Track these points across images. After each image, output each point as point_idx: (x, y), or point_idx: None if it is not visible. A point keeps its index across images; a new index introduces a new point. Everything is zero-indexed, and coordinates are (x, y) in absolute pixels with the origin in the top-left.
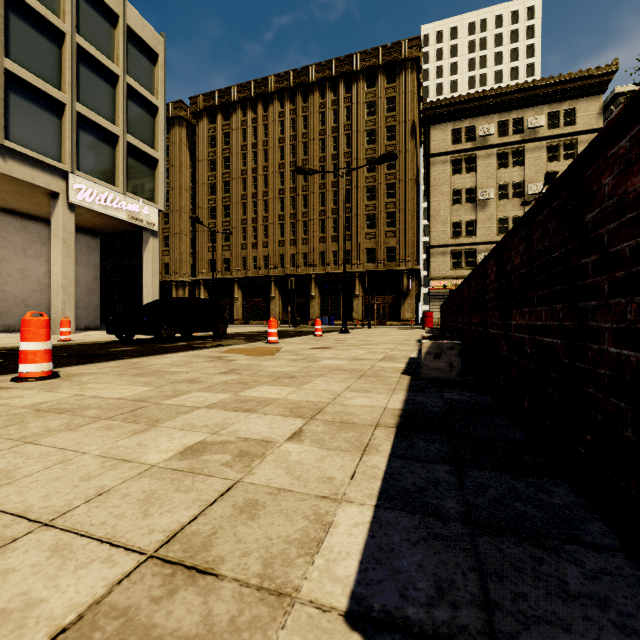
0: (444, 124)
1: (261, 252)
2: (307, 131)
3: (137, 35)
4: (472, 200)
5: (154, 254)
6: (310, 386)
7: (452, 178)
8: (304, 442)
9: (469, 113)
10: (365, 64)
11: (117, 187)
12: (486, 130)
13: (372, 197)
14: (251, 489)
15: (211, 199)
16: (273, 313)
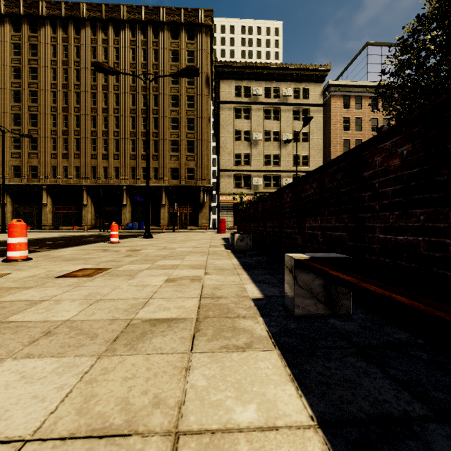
0: (230, 80)
1: (72, 163)
2: (119, 61)
3: None
4: (248, 139)
5: None
6: None
7: (235, 121)
8: None
9: (246, 76)
10: (170, 18)
11: None
12: (257, 91)
13: (176, 127)
14: None
15: (15, 106)
16: (85, 219)
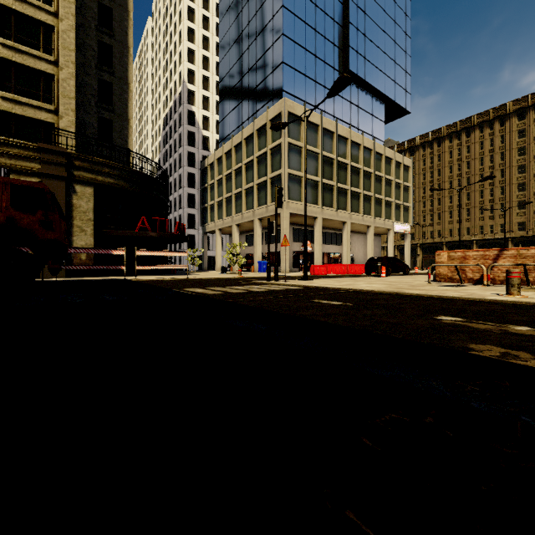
0: None
1: (435, 228)
2: (469, 154)
3: (405, 165)
4: None
5: (408, 242)
6: None
7: None
8: None
9: None
10: (516, 107)
11: (401, 222)
12: None
13: (522, 189)
14: None
15: None
16: None
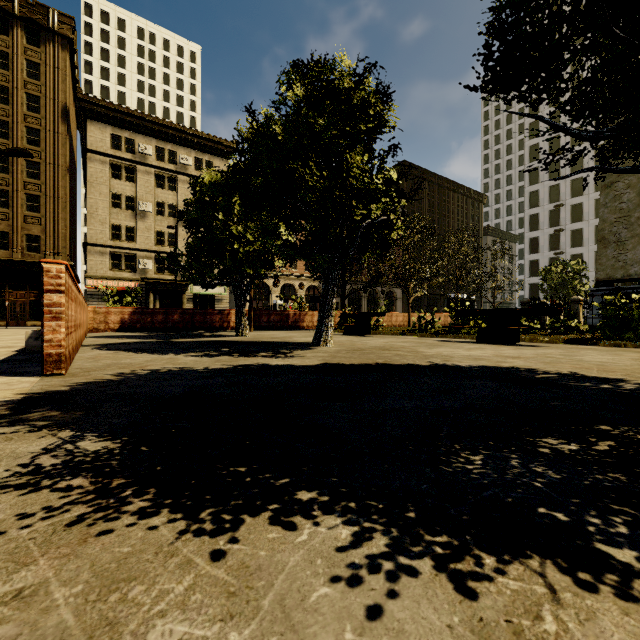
0: (103, 124)
1: None
2: None
3: None
4: (132, 208)
5: None
6: None
7: (112, 181)
8: None
9: (129, 126)
10: None
11: None
12: (145, 149)
13: (3, 169)
14: None
15: None
16: None
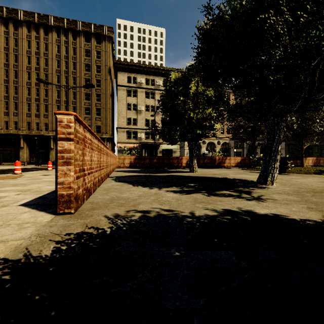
0: (124, 72)
1: (12, 118)
2: (48, 52)
3: None
4: (135, 109)
5: None
6: (30, 186)
7: (127, 98)
8: (20, 195)
9: (134, 71)
10: (84, 29)
11: None
12: (141, 80)
13: (88, 99)
14: (0, 201)
15: None
16: (22, 157)
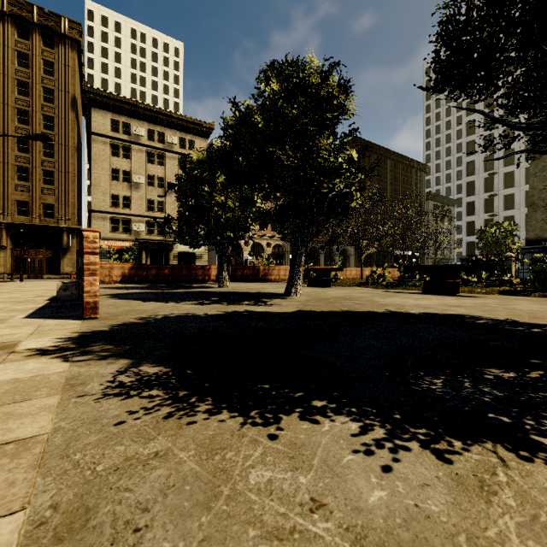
0: (104, 111)
1: None
2: None
3: None
4: (128, 180)
5: None
6: None
7: (112, 158)
8: None
9: (126, 112)
10: (15, 10)
11: None
12: (139, 131)
13: (25, 149)
14: None
15: None
16: None
